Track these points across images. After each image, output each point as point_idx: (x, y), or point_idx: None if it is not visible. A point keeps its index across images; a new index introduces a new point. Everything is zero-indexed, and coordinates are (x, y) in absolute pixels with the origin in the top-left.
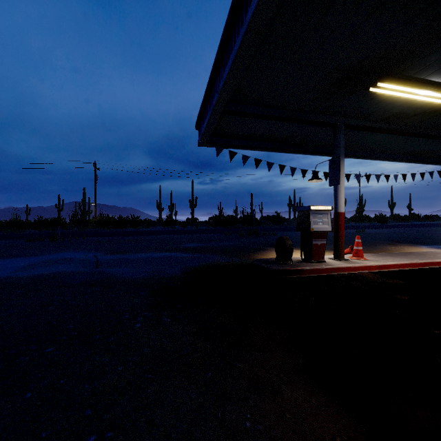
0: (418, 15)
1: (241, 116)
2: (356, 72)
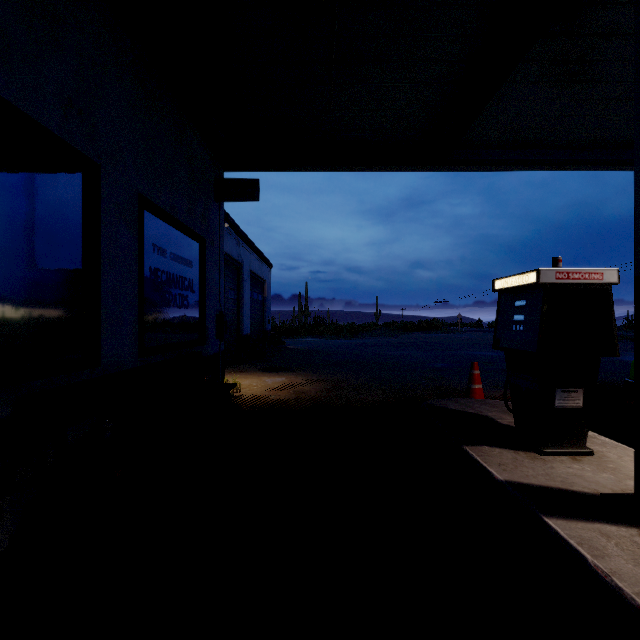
0: None
1: None
2: None
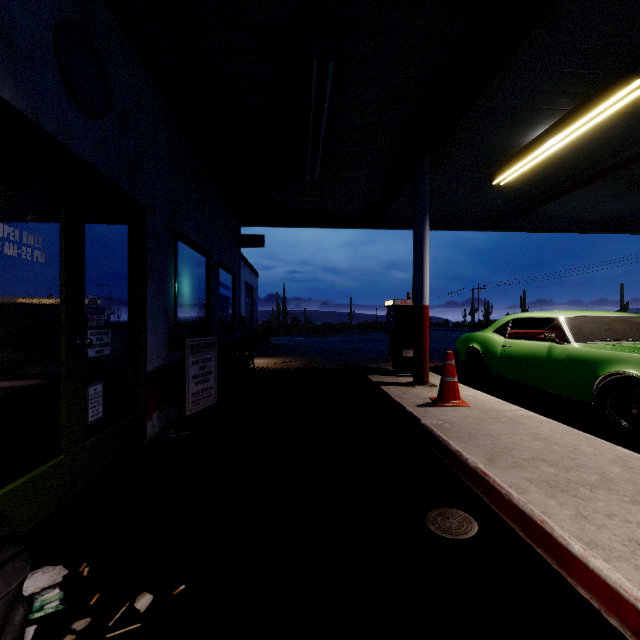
0: (579, 189)
1: (632, 222)
2: (636, 188)
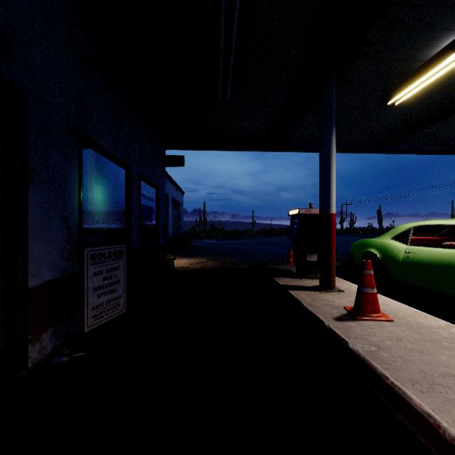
0: None
1: None
2: None
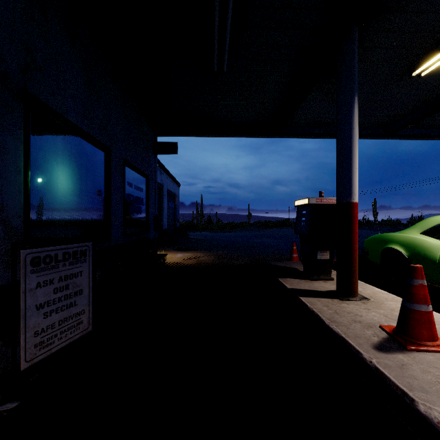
0: None
1: None
2: None
